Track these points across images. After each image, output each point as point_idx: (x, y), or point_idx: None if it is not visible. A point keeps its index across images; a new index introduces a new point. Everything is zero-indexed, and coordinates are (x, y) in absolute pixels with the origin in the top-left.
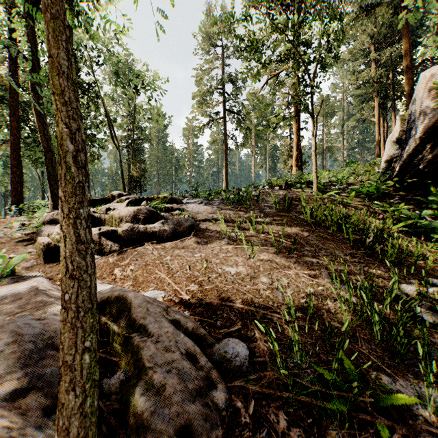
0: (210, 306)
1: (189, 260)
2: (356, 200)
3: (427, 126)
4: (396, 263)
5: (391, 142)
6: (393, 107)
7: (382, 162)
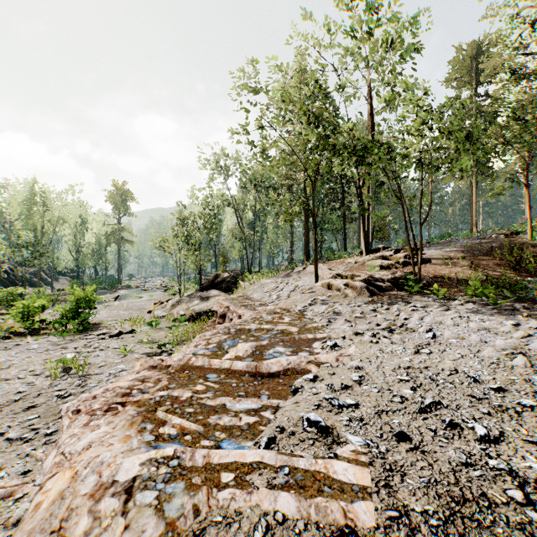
0: (433, 277)
1: (428, 270)
2: None
3: None
4: (529, 273)
5: None
6: None
7: None
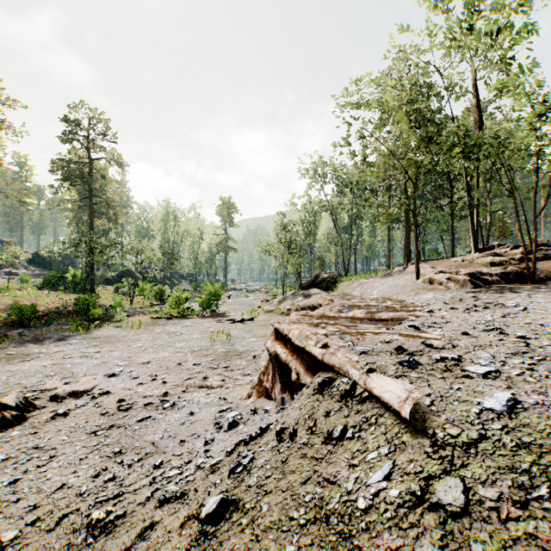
0: None
1: (550, 265)
2: None
3: None
4: None
5: None
6: None
7: None
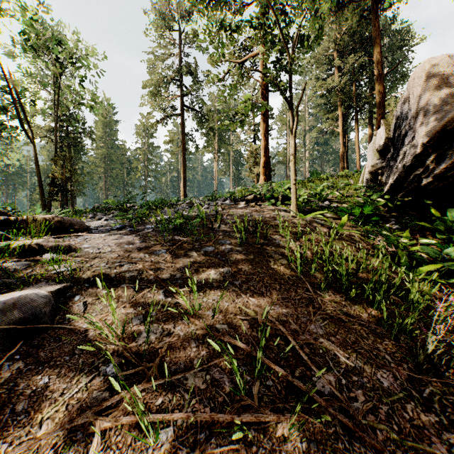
0: None
1: None
2: (347, 224)
3: (434, 130)
4: None
5: (374, 150)
6: (356, 119)
7: (366, 174)
